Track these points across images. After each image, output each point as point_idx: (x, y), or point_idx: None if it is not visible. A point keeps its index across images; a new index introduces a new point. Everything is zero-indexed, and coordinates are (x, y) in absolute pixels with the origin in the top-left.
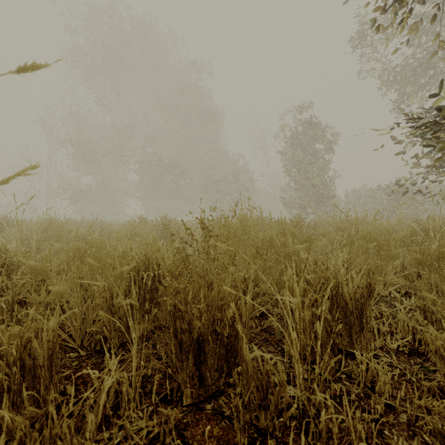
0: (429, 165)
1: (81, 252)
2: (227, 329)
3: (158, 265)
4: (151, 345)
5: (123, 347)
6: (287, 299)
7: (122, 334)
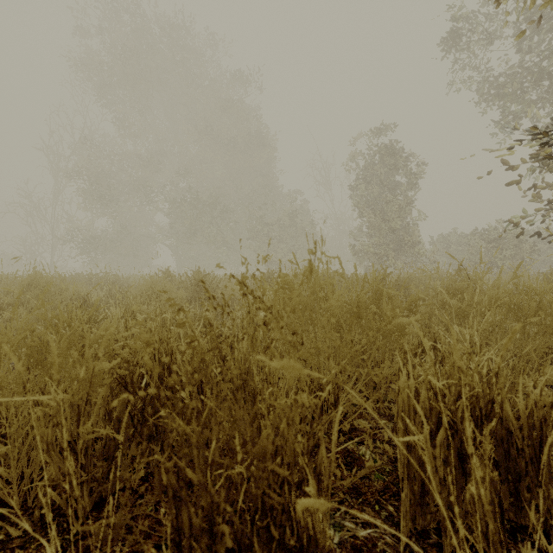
0: (551, 202)
1: (19, 338)
2: (296, 539)
3: (170, 355)
4: (150, 507)
5: (98, 512)
6: (411, 439)
7: (99, 485)
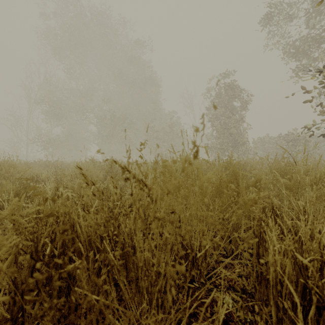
0: None
1: None
2: None
3: (72, 226)
4: None
5: None
6: None
7: None
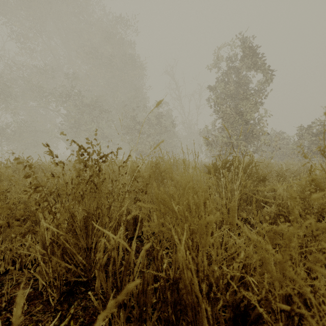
0: None
1: None
2: None
3: None
4: None
5: None
6: None
7: None
